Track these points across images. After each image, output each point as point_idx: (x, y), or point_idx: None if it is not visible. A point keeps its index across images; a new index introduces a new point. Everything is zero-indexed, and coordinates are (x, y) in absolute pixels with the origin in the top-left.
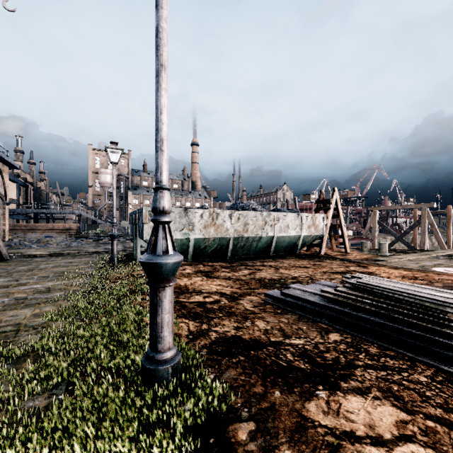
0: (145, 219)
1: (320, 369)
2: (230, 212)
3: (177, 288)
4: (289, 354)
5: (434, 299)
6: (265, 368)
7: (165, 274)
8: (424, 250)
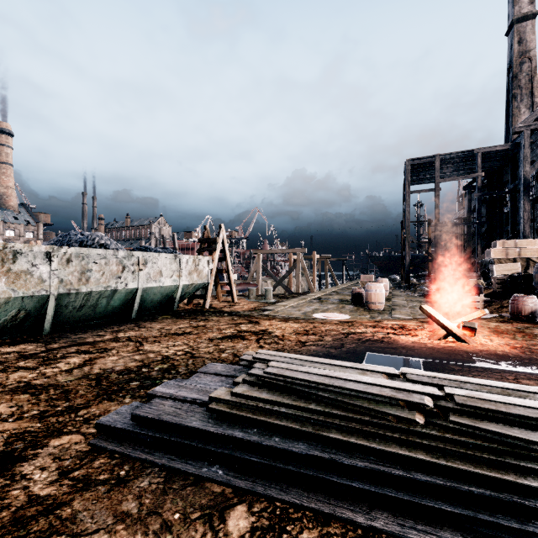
0: None
1: None
2: (49, 249)
3: None
4: None
5: (370, 393)
6: None
7: None
8: (300, 294)
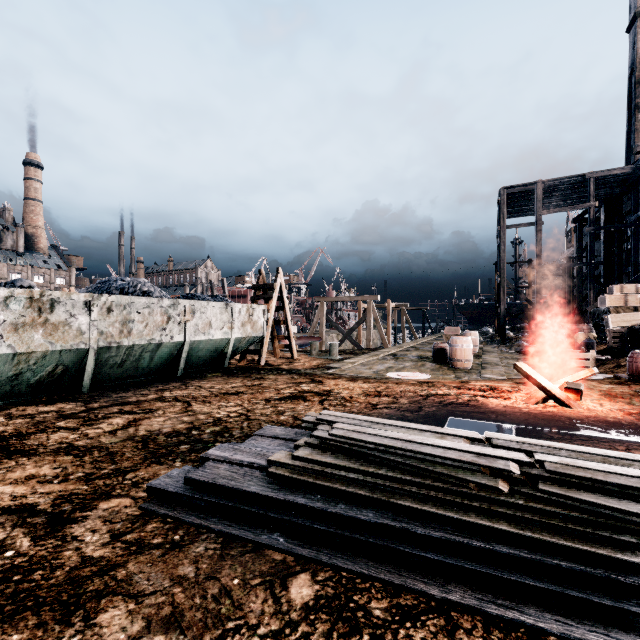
0: None
1: None
2: (88, 297)
3: None
4: None
5: (448, 458)
6: None
7: None
8: (371, 350)
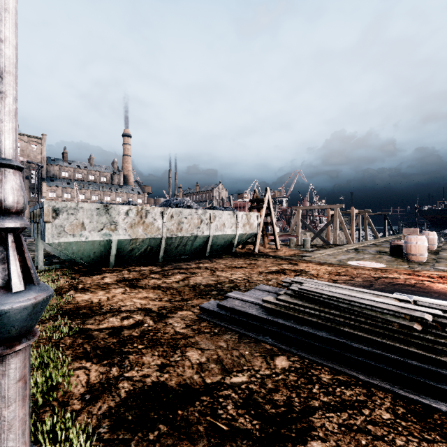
0: (47, 217)
1: (273, 427)
2: (162, 209)
3: (86, 307)
4: (231, 404)
5: (378, 307)
6: (197, 444)
7: (0, 333)
8: (337, 245)
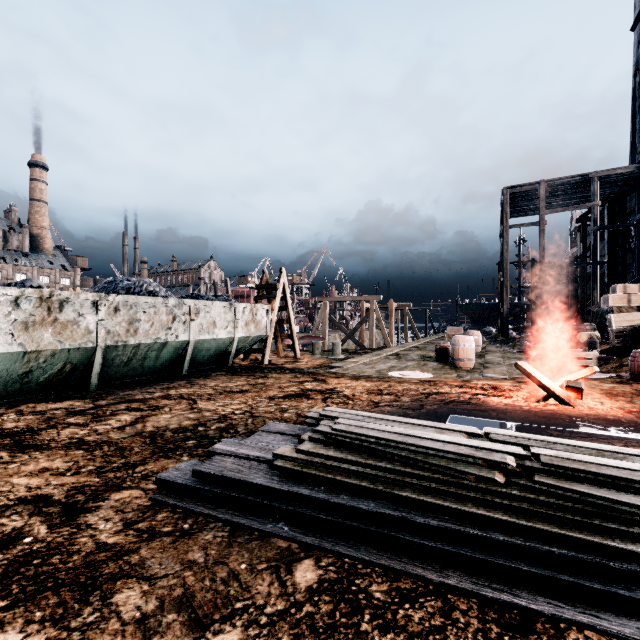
0: None
1: None
2: (96, 297)
3: None
4: None
5: (447, 451)
6: None
7: None
8: (374, 349)
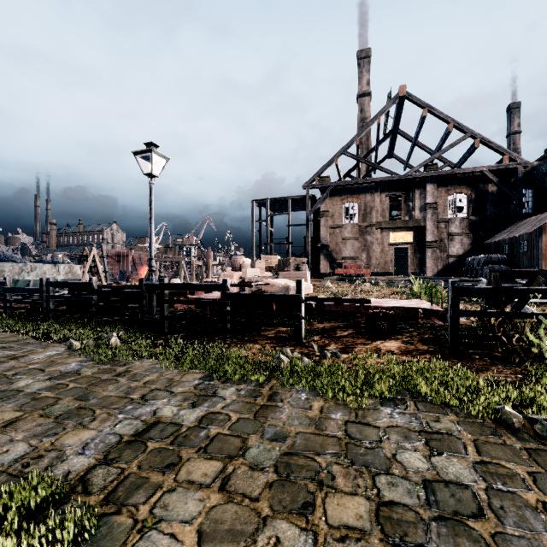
0: None
1: None
2: None
3: None
4: None
5: None
6: None
7: None
8: None
